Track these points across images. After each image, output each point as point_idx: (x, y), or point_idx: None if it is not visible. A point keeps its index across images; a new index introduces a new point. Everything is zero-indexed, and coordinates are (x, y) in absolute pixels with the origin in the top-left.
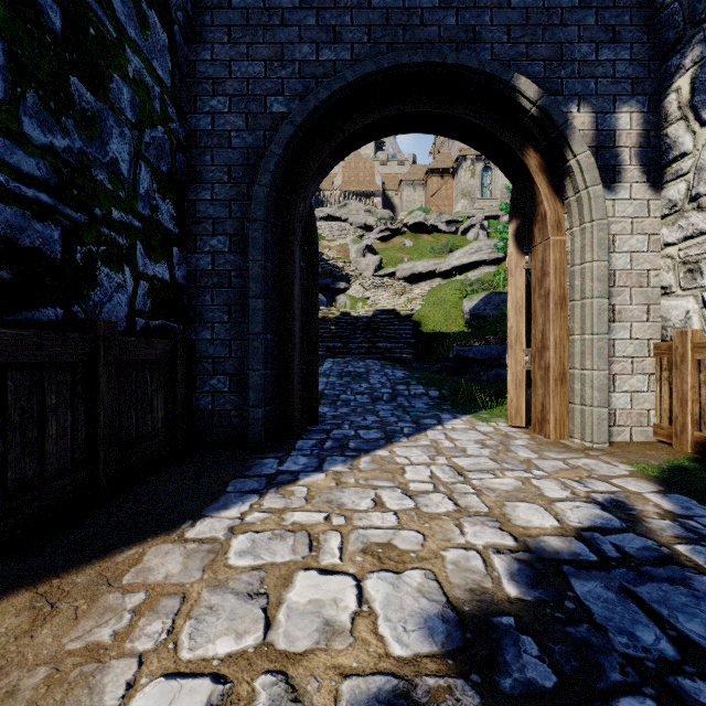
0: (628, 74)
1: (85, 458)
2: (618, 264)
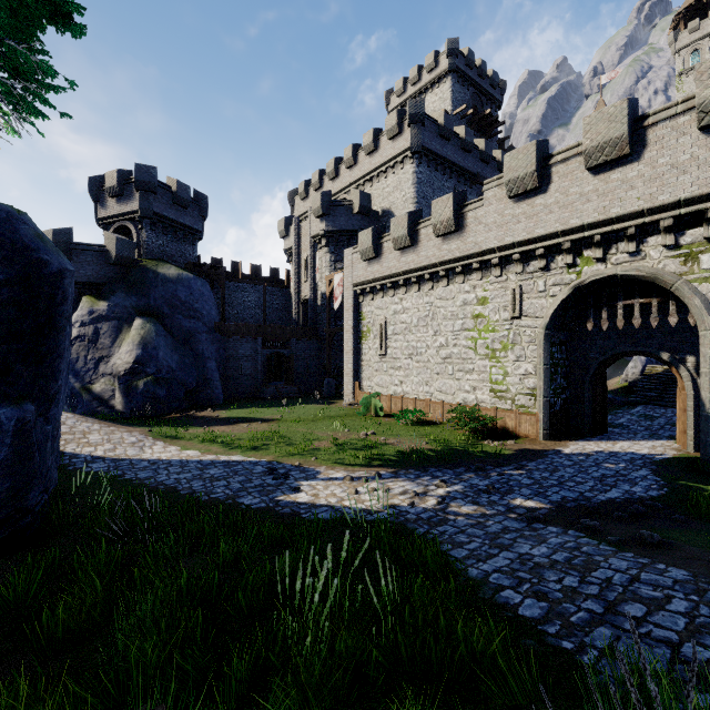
0: None
1: (556, 430)
2: None
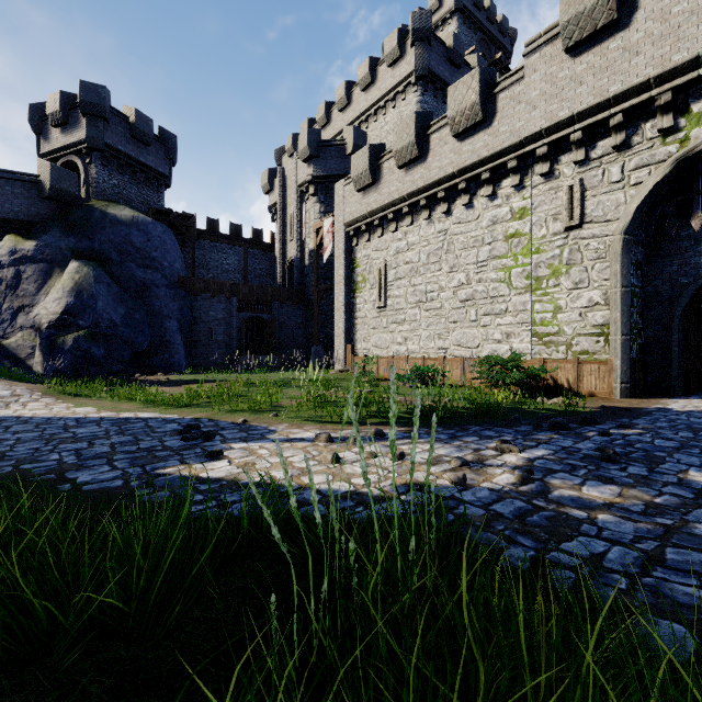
0: None
1: (633, 387)
2: None
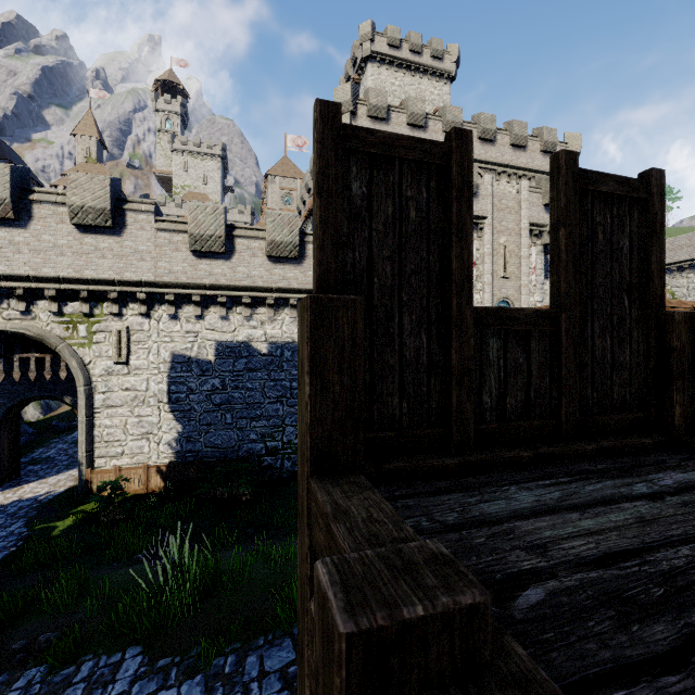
0: None
1: None
2: None
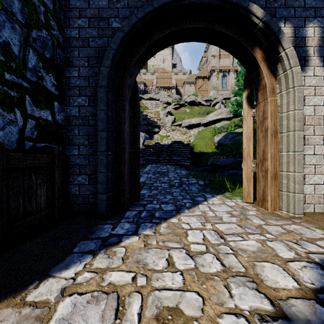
0: (312, 5)
1: None
2: (307, 112)
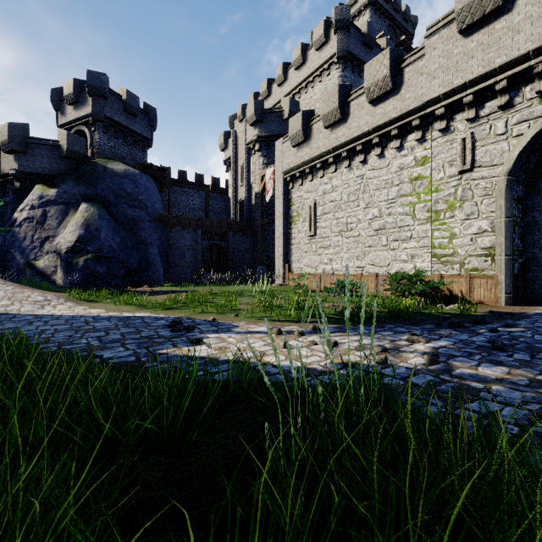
0: None
1: (515, 297)
2: None
